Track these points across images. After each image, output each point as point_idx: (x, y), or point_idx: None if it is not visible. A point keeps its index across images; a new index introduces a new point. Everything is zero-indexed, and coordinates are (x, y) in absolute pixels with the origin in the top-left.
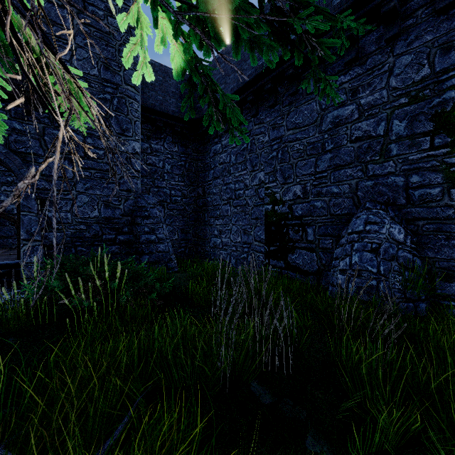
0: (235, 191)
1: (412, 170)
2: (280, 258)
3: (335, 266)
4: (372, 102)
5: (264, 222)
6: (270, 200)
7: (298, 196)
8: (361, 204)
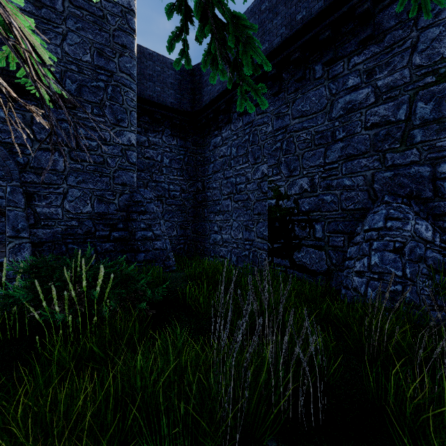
0: (236, 185)
1: (441, 158)
2: (285, 256)
3: (349, 267)
4: (391, 84)
5: (267, 217)
6: (274, 195)
7: (305, 190)
8: (378, 197)
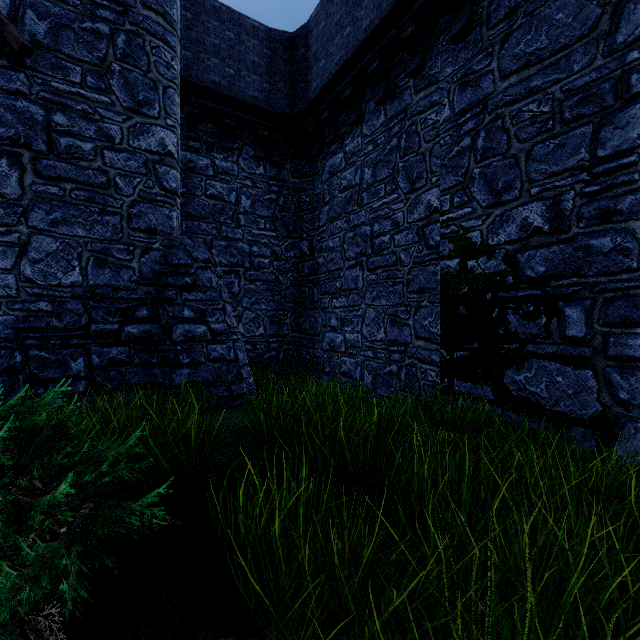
0: (373, 239)
1: None
2: (482, 378)
3: None
4: None
5: (440, 297)
6: (455, 249)
7: (536, 229)
8: None
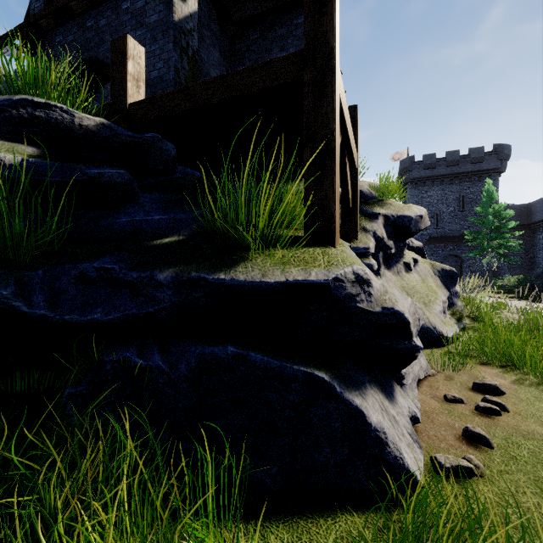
0: None
1: None
2: None
3: None
4: None
5: None
6: None
7: None
8: None
